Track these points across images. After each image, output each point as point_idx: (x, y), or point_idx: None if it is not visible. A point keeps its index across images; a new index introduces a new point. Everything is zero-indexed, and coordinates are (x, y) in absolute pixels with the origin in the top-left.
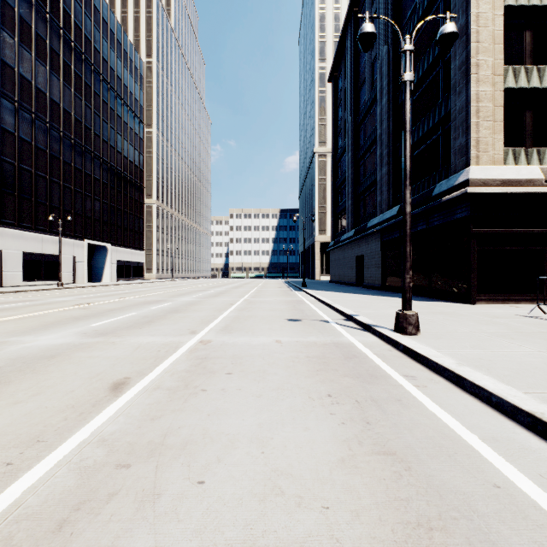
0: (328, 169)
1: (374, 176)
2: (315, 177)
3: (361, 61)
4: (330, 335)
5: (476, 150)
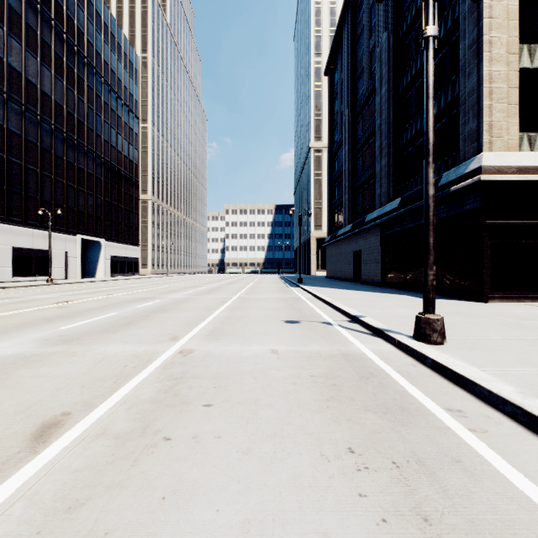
0: (324, 164)
1: (373, 168)
2: (311, 172)
3: (358, 51)
4: (335, 342)
5: (489, 135)
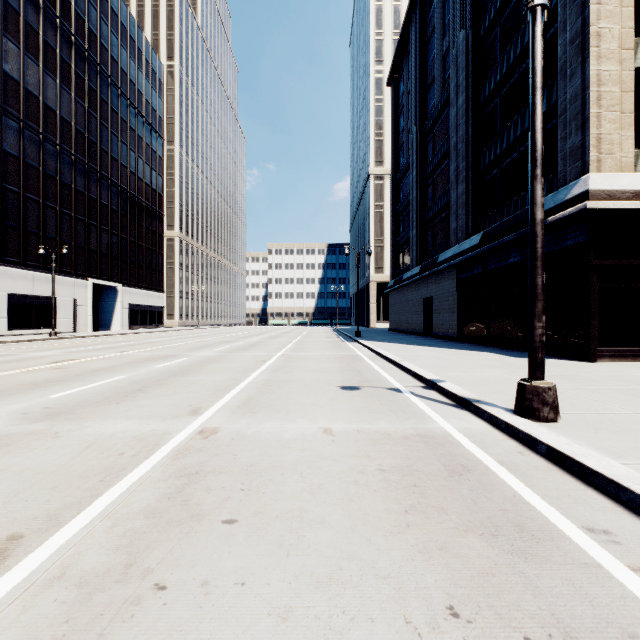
0: (386, 194)
1: (447, 197)
2: (371, 203)
3: (428, 55)
4: (409, 417)
5: (597, 152)
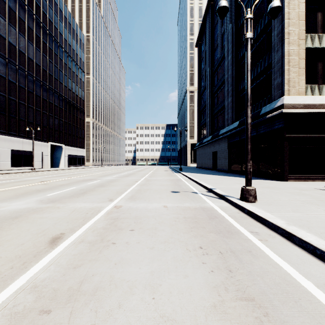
0: (195, 100)
1: (223, 103)
2: (187, 104)
3: (215, 34)
4: (198, 202)
5: (288, 86)
